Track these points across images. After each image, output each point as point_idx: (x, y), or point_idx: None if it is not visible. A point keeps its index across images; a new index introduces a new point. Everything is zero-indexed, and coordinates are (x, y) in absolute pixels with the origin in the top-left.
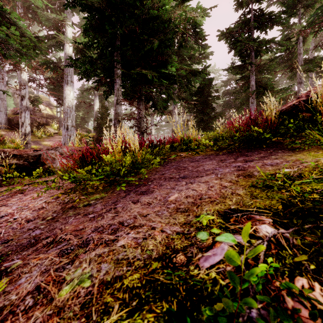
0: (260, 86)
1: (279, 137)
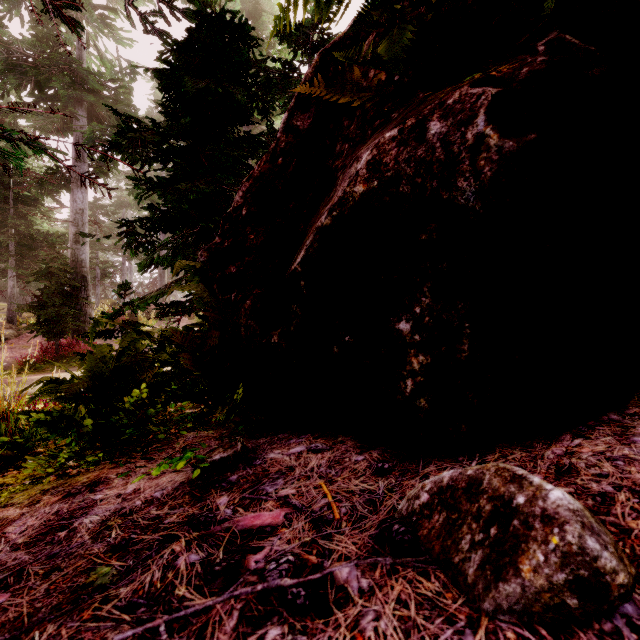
0: (103, 273)
1: None
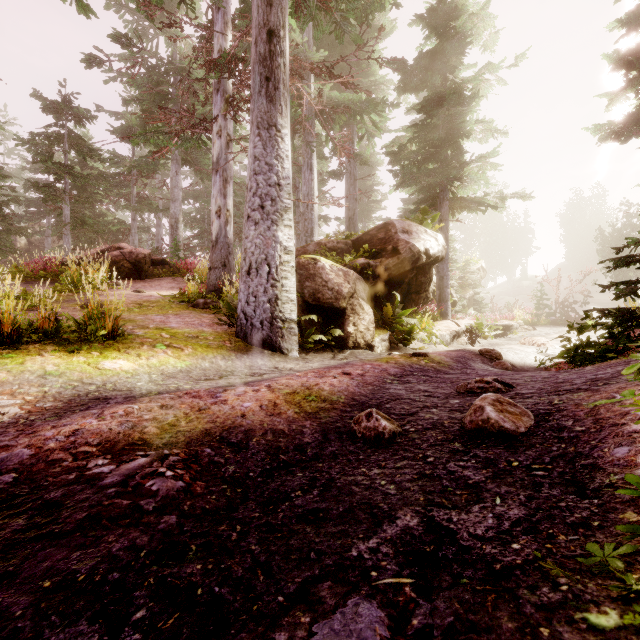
0: (78, 217)
1: (55, 278)
